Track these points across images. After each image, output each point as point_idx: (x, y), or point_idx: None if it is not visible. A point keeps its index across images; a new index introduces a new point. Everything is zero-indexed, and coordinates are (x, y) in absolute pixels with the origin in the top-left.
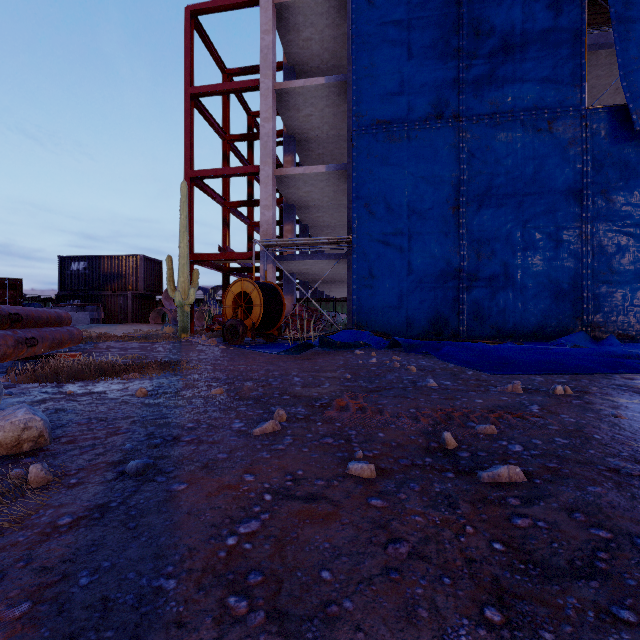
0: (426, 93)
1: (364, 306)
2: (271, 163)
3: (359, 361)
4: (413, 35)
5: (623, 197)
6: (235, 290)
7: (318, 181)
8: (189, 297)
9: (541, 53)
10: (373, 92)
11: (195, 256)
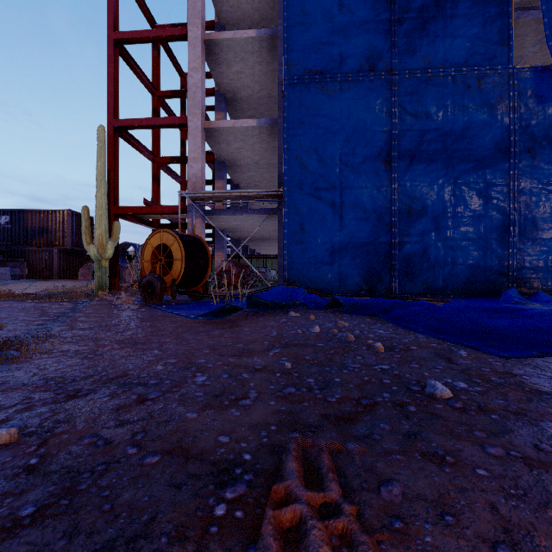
0: (358, 44)
1: (295, 261)
2: (199, 114)
3: (298, 331)
4: None
5: (547, 156)
6: (154, 242)
7: (248, 136)
8: (106, 251)
9: (470, 10)
10: (305, 41)
11: (119, 209)
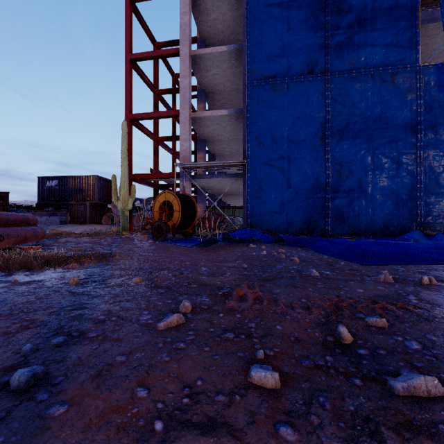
0: (301, 55)
1: (255, 211)
2: (188, 108)
3: (253, 253)
4: (291, 13)
5: None
6: (161, 199)
7: (222, 121)
8: (128, 205)
9: (386, 25)
10: (262, 55)
11: (133, 176)
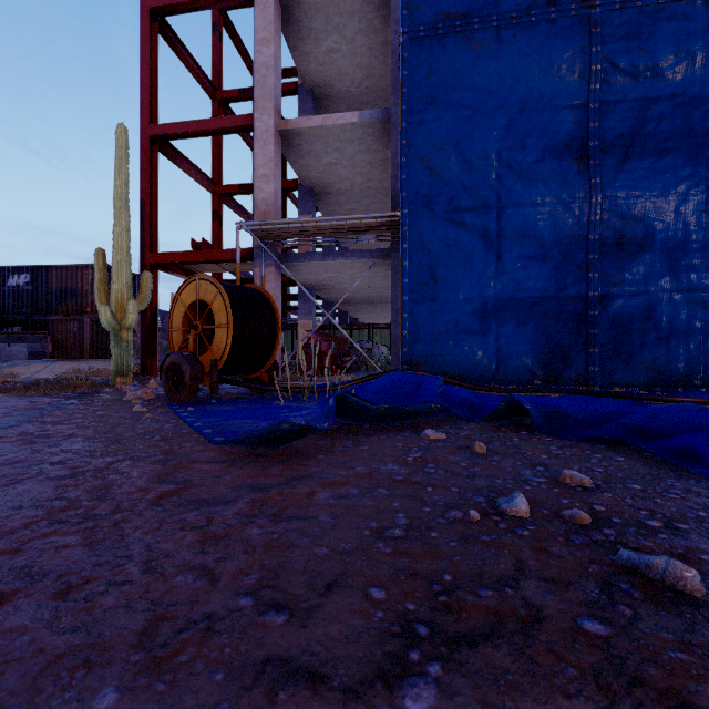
0: None
1: (421, 330)
2: (272, 109)
3: (469, 514)
4: None
5: None
6: (186, 298)
7: (346, 142)
8: (126, 315)
9: None
10: None
11: (157, 256)
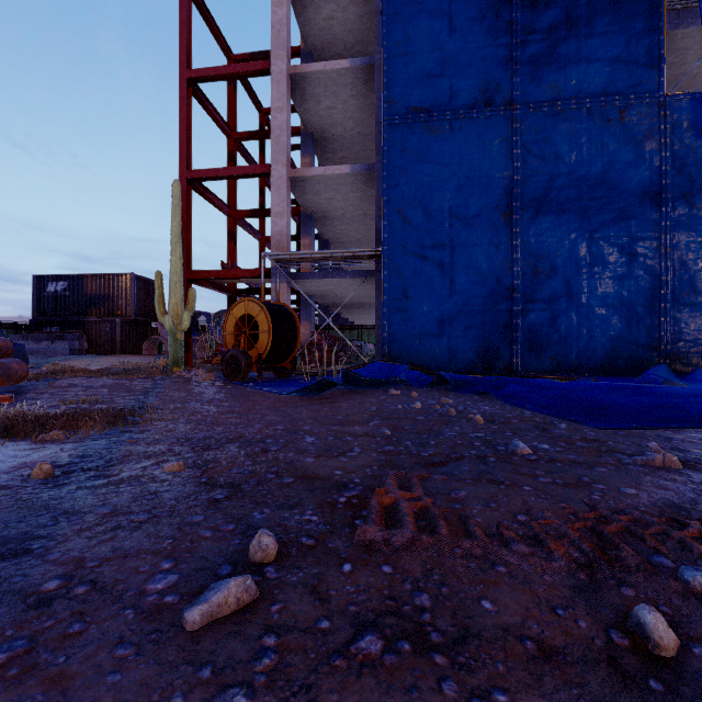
0: (472, 75)
1: (397, 333)
2: (284, 162)
3: (398, 406)
4: (456, 4)
5: None
6: (237, 313)
7: (341, 185)
8: (182, 322)
9: (611, 27)
10: (408, 73)
11: (193, 273)
